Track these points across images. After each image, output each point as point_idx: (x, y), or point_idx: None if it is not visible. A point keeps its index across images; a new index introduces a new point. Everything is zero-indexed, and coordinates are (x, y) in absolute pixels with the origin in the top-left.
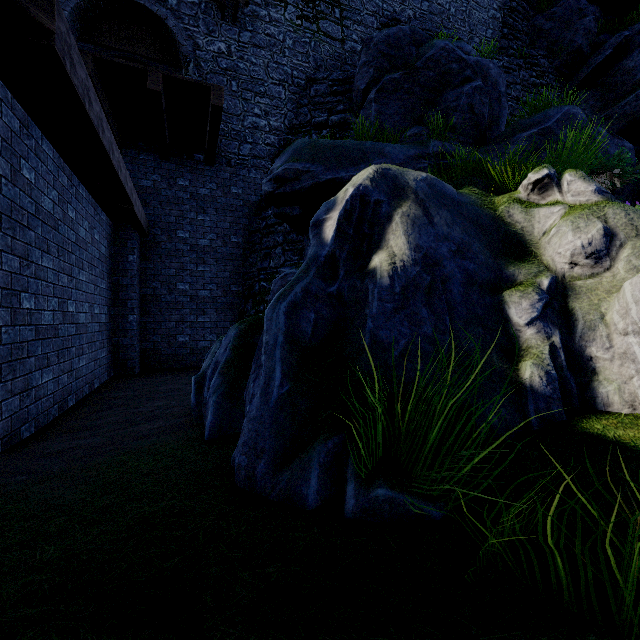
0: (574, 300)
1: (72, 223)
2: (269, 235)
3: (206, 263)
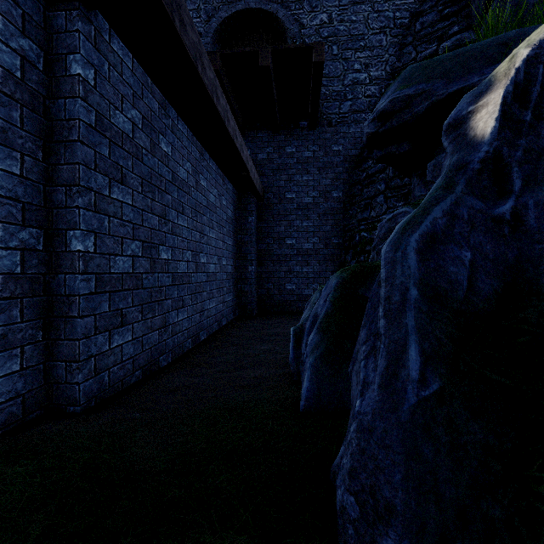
0: None
1: (203, 190)
2: (369, 185)
3: (309, 219)
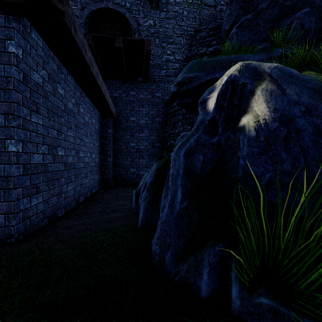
0: None
1: (82, 114)
2: (175, 116)
3: (143, 132)
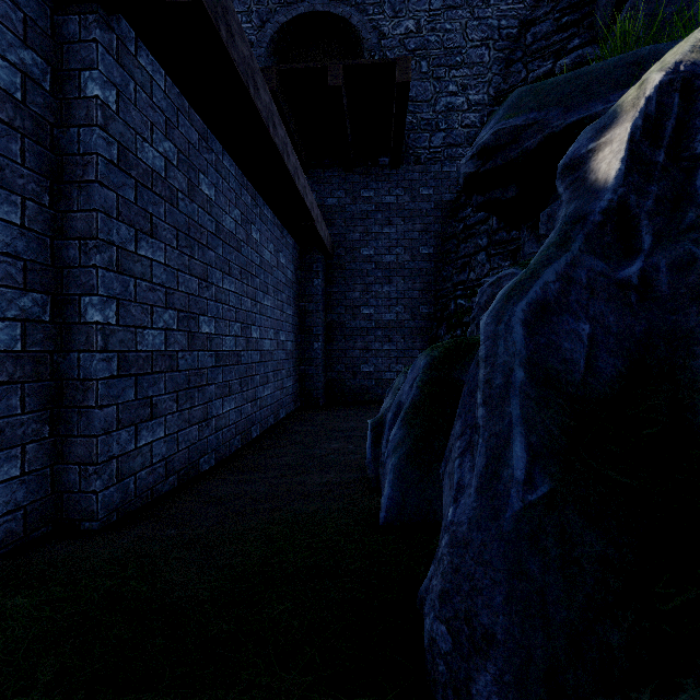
0: None
1: (256, 245)
2: (468, 239)
3: (392, 282)
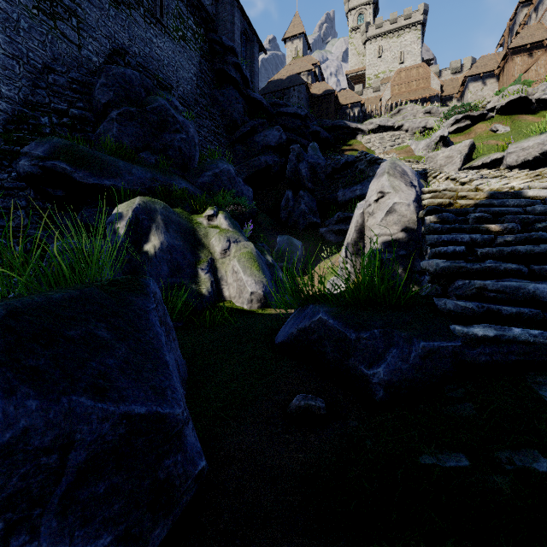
0: (219, 266)
1: None
2: (7, 196)
3: None
